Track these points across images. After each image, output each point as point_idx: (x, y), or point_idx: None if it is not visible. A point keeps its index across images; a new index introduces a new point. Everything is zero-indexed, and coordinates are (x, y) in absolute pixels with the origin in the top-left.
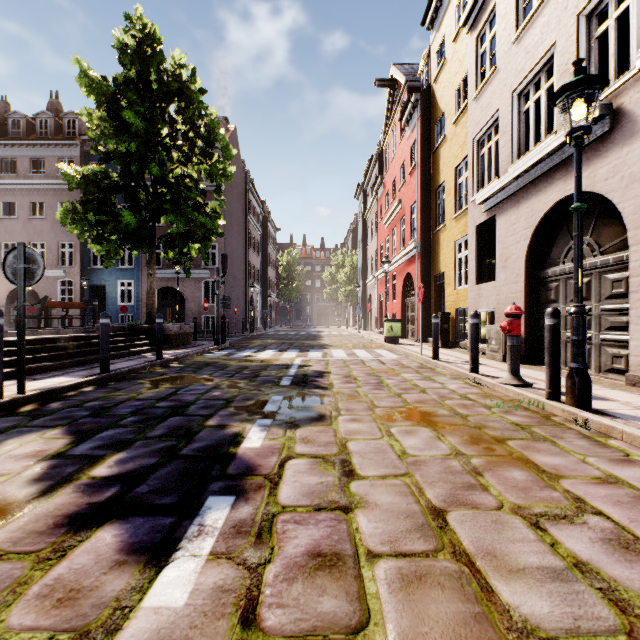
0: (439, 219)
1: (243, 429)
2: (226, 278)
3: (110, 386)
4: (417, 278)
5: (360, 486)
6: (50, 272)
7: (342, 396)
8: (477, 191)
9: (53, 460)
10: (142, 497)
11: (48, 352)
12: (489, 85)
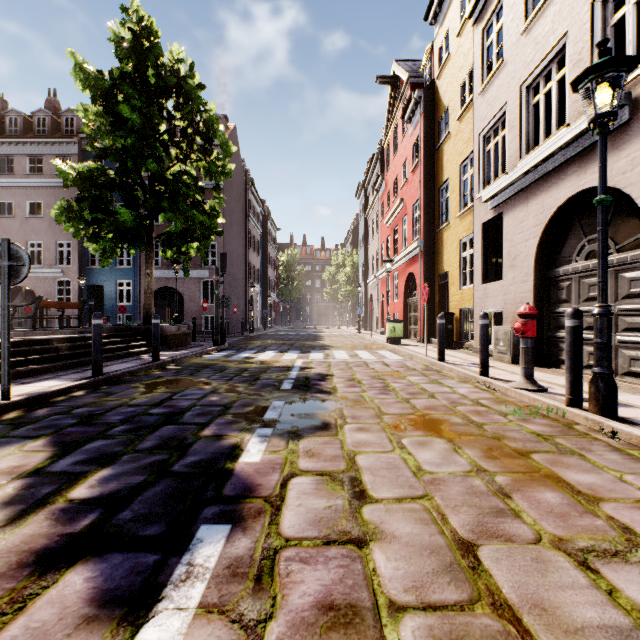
0: (442, 217)
1: (241, 440)
2: (226, 278)
3: (102, 390)
4: (420, 278)
5: (374, 511)
6: (48, 272)
7: (347, 401)
8: (483, 188)
9: (29, 478)
10: (124, 526)
11: (40, 354)
12: (496, 78)
